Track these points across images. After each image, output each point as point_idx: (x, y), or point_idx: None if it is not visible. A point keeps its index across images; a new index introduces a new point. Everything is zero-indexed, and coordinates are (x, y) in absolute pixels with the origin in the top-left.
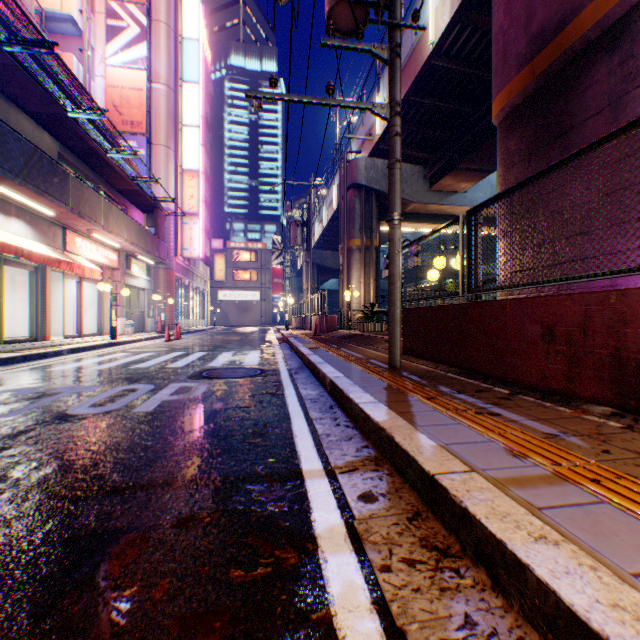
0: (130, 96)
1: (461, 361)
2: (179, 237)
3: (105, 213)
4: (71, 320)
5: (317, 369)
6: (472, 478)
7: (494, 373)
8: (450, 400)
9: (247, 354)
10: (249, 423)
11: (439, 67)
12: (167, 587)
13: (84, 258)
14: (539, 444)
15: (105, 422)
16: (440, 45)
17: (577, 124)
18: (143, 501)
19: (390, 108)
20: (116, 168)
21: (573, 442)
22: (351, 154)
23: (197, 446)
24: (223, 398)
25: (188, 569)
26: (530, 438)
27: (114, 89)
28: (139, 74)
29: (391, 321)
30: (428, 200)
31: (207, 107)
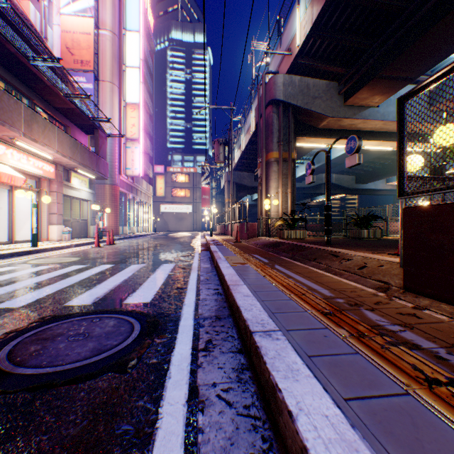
0: (80, 39)
1: None
2: (122, 158)
3: (26, 120)
4: None
5: (264, 371)
6: None
7: None
8: None
9: (155, 270)
10: None
11: None
12: None
13: (11, 167)
14: None
15: None
16: None
17: None
18: None
19: None
20: (45, 81)
21: None
22: (269, 74)
23: None
24: None
25: None
26: None
27: (67, 34)
28: (87, 21)
29: None
30: (342, 114)
31: (150, 60)
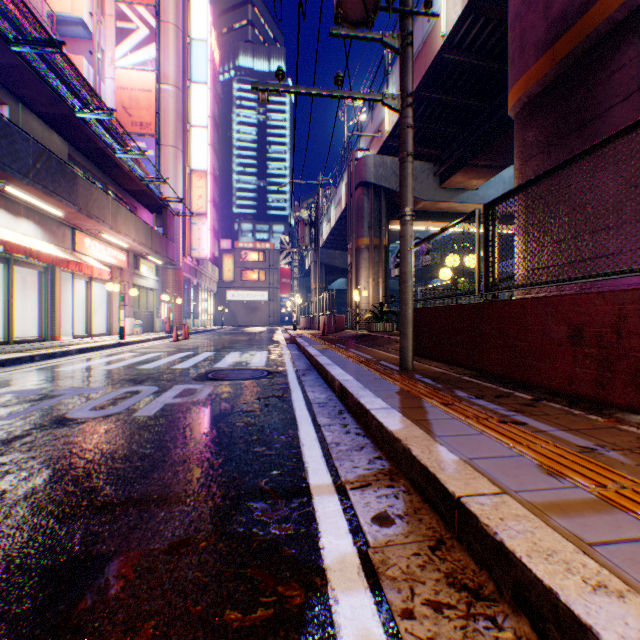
0: (139, 97)
1: (477, 363)
2: (187, 237)
3: (113, 213)
4: (81, 320)
5: (325, 371)
6: (504, 502)
7: (514, 377)
8: (469, 406)
9: (254, 355)
10: (253, 429)
11: (450, 60)
12: (151, 633)
13: (93, 258)
14: (576, 460)
15: (104, 427)
16: (452, 37)
17: (602, 112)
18: (134, 520)
19: (401, 99)
20: (125, 168)
21: (614, 458)
22: (360, 152)
23: (197, 455)
24: (228, 401)
25: (177, 609)
26: (564, 452)
27: (124, 91)
28: (148, 75)
29: (402, 321)
30: (438, 198)
31: (215, 108)
